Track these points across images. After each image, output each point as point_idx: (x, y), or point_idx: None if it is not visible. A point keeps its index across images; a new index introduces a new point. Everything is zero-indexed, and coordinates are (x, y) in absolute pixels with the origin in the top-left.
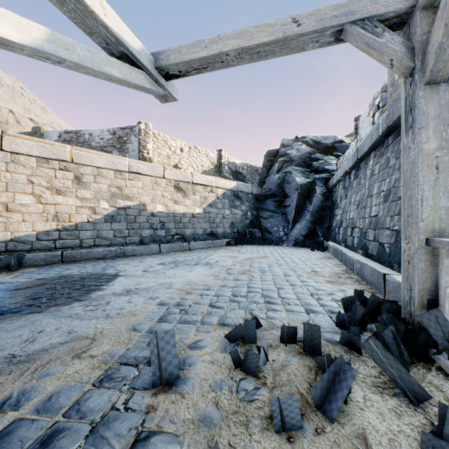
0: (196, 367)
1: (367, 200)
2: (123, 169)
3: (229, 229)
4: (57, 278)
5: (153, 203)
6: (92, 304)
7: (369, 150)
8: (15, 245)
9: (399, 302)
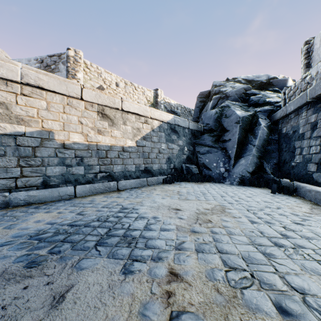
0: None
1: None
2: (10, 77)
3: (166, 165)
4: None
5: (66, 131)
6: None
7: None
8: None
9: None
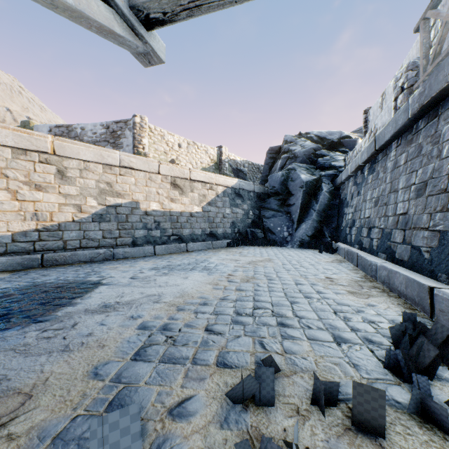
0: None
1: (390, 195)
2: (113, 163)
3: (230, 229)
4: (26, 288)
5: (148, 201)
6: (53, 327)
7: (391, 138)
8: None
9: None
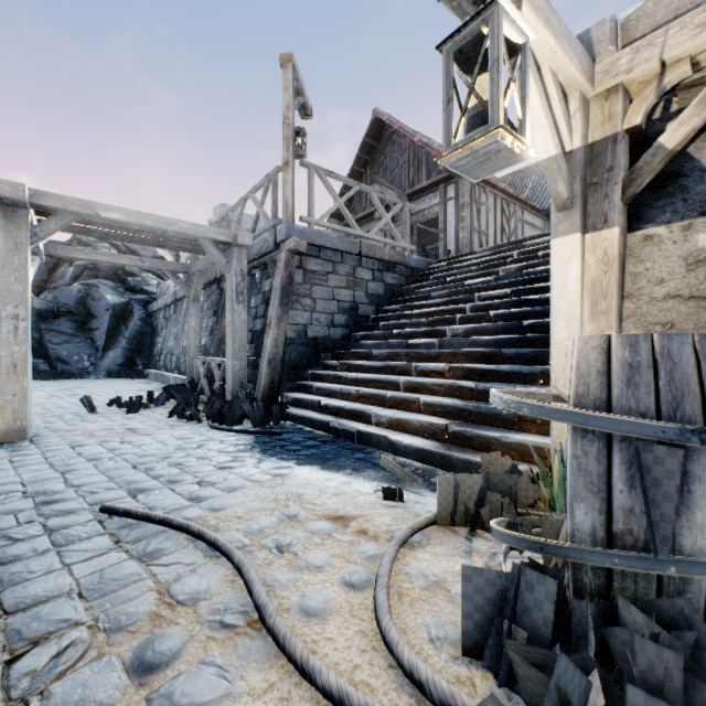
0: (102, 411)
1: (182, 334)
2: None
3: None
4: None
5: None
6: None
7: (184, 297)
8: None
9: None
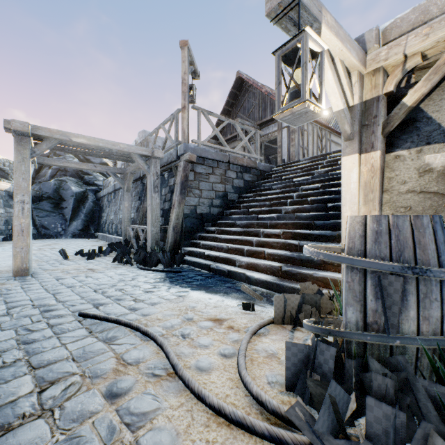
0: (71, 258)
1: (119, 211)
2: None
3: (4, 227)
4: None
5: None
6: None
7: (120, 188)
8: None
9: None
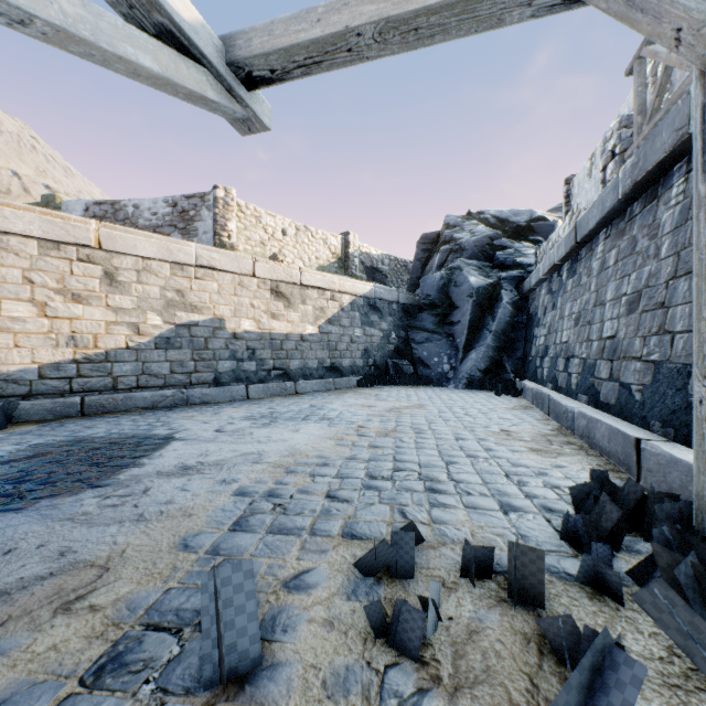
0: (296, 636)
1: (595, 310)
2: (187, 261)
3: (361, 361)
4: (66, 444)
5: (237, 318)
6: (118, 493)
7: (597, 227)
8: (1, 387)
9: (671, 491)
